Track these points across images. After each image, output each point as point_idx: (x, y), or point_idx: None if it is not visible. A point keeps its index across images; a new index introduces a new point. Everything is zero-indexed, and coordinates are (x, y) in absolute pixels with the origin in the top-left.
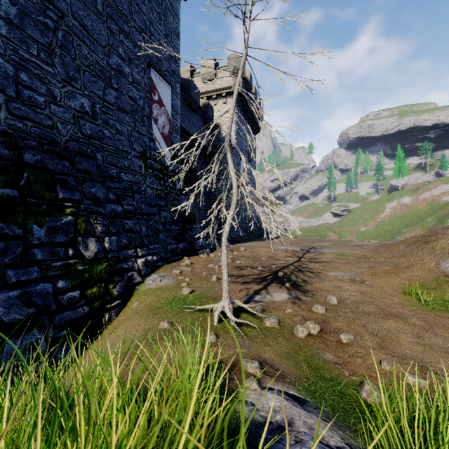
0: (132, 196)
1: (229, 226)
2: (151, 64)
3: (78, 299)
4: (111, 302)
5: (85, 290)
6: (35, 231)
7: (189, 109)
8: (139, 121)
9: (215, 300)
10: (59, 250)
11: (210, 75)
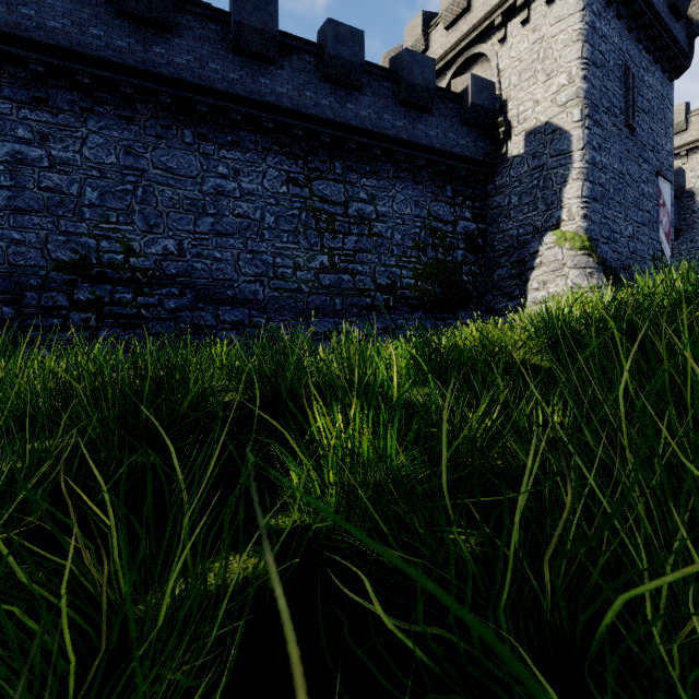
0: None
1: None
2: (659, 174)
3: None
4: None
5: None
6: None
7: None
8: (651, 229)
9: None
10: None
11: (677, 126)
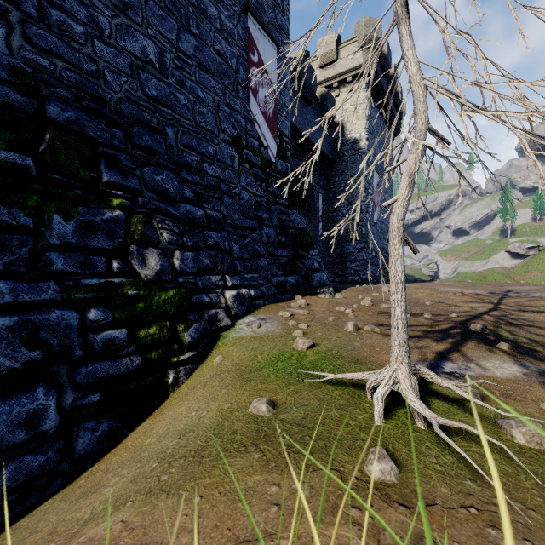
0: (219, 198)
1: (408, 190)
2: (247, 6)
3: (122, 343)
4: (181, 353)
5: (136, 329)
6: (55, 225)
7: (302, 100)
8: (231, 90)
9: (359, 364)
10: (96, 261)
11: (330, 55)
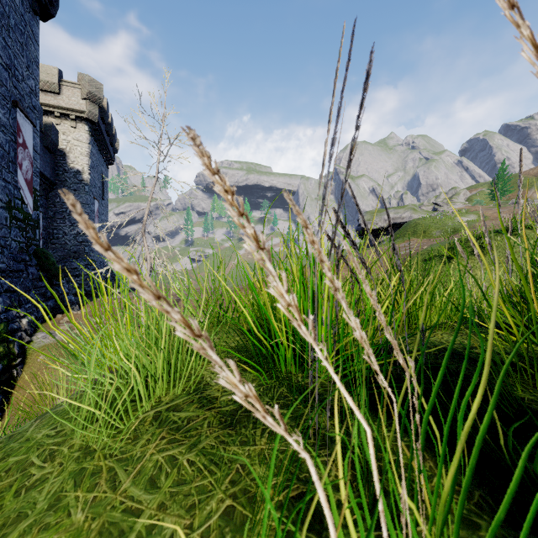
0: (0, 252)
1: None
2: (18, 105)
3: None
4: (14, 360)
5: None
6: None
7: None
8: (6, 168)
9: None
10: None
11: (52, 86)
